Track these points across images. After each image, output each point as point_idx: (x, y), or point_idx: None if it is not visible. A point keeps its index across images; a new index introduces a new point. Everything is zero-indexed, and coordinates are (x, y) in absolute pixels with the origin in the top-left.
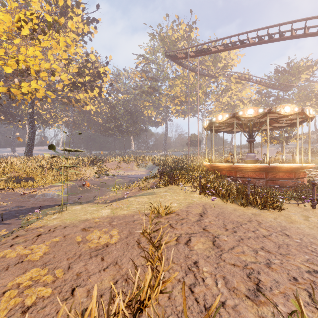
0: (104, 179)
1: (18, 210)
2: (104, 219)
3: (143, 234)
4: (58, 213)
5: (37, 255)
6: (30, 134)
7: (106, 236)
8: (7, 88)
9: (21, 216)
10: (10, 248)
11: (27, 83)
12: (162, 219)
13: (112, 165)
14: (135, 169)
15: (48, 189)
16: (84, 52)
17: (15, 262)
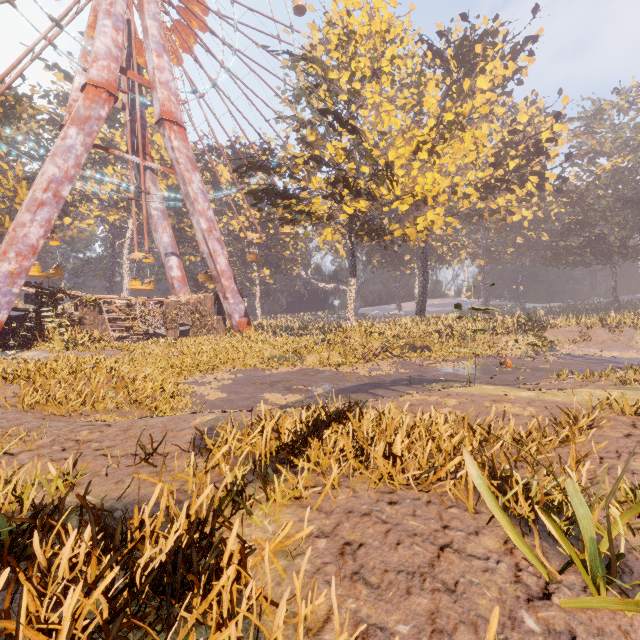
0: (545, 359)
1: (421, 379)
2: (521, 399)
3: (560, 408)
4: (465, 387)
5: (450, 404)
6: (422, 284)
7: (518, 409)
8: (402, 230)
9: (425, 384)
10: (428, 396)
11: (423, 217)
12: (624, 417)
13: (569, 334)
14: (638, 345)
15: (449, 363)
16: (508, 108)
17: (434, 403)
